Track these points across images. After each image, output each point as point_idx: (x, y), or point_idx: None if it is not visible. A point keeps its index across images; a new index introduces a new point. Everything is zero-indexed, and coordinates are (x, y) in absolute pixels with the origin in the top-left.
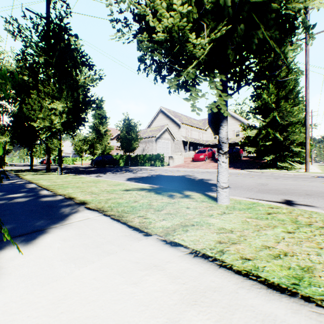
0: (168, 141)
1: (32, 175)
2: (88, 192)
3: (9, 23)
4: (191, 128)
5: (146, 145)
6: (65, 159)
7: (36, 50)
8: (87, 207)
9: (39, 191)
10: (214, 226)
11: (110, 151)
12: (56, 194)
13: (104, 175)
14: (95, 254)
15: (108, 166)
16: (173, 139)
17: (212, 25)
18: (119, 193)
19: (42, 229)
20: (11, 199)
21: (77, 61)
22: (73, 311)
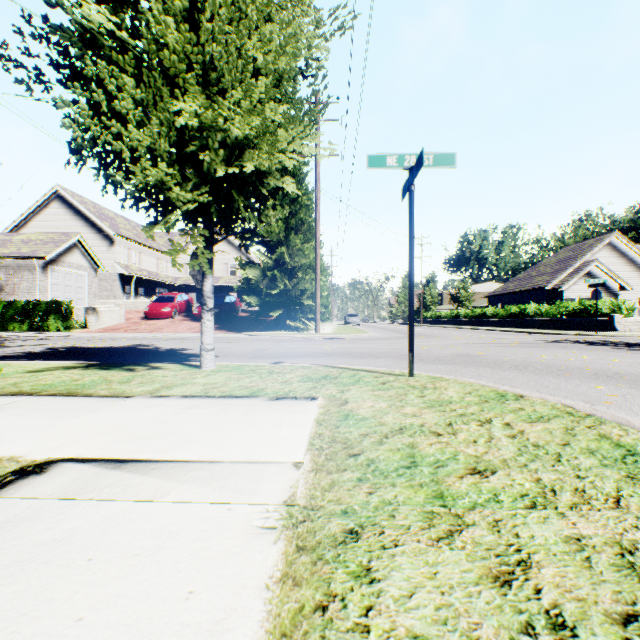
0: (81, 272)
1: None
2: None
3: None
4: (142, 248)
5: (12, 277)
6: None
7: None
8: None
9: None
10: (200, 383)
11: None
12: None
13: None
14: (83, 412)
15: None
16: (97, 269)
17: (197, 180)
18: (24, 375)
19: None
20: None
21: None
22: (104, 425)
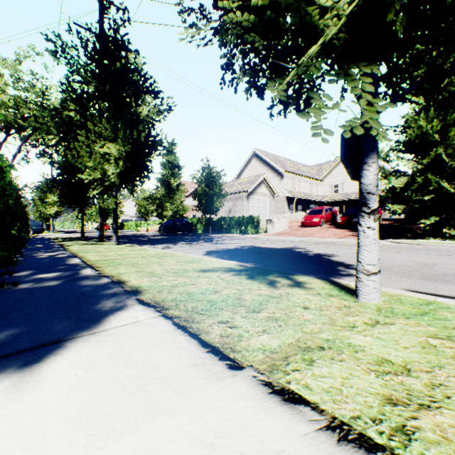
0: (265, 197)
1: (81, 245)
2: (147, 273)
3: (50, 41)
4: (299, 178)
5: (234, 204)
6: (126, 223)
7: (85, 76)
8: (139, 299)
9: (80, 269)
10: (365, 354)
11: (184, 212)
12: (102, 274)
13: (174, 247)
14: (132, 410)
15: (181, 233)
16: (273, 195)
17: None
18: (192, 275)
19: (59, 340)
20: (39, 281)
21: (137, 87)
22: None
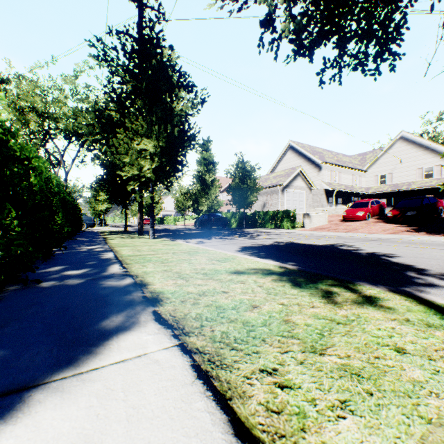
0: (301, 191)
1: (121, 239)
2: (174, 273)
3: (93, 46)
4: (339, 169)
5: (268, 198)
6: (165, 218)
7: (123, 76)
8: (157, 312)
9: (109, 265)
10: None
11: (218, 207)
12: (127, 273)
13: (208, 242)
14: None
15: (215, 227)
16: (310, 188)
17: None
18: (224, 278)
19: (28, 385)
20: (63, 278)
21: (172, 82)
22: None
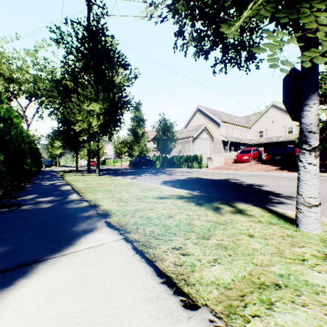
0: (206, 141)
1: (74, 176)
2: (117, 198)
3: (53, 32)
4: (232, 126)
5: (183, 146)
6: (107, 160)
7: (76, 55)
8: (108, 222)
9: (69, 194)
10: None
11: (147, 152)
12: (84, 199)
13: (139, 177)
14: None
15: (144, 167)
16: (212, 139)
17: None
18: (151, 201)
19: (34, 261)
20: (37, 203)
21: (113, 61)
22: None
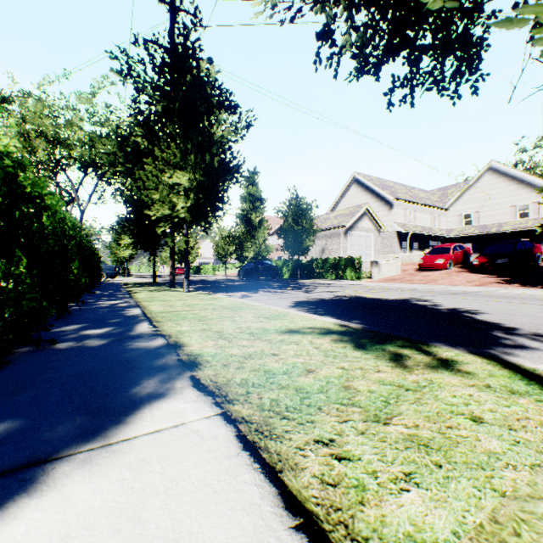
0: (368, 233)
1: (149, 292)
2: (214, 333)
3: (115, 58)
4: (415, 207)
5: (327, 242)
6: (203, 267)
7: (151, 94)
8: (195, 377)
9: (136, 323)
10: None
11: (267, 253)
12: (159, 332)
13: (254, 295)
14: None
15: (263, 278)
16: (379, 230)
17: None
18: (273, 339)
19: (52, 457)
20: (82, 339)
21: (211, 102)
22: None
